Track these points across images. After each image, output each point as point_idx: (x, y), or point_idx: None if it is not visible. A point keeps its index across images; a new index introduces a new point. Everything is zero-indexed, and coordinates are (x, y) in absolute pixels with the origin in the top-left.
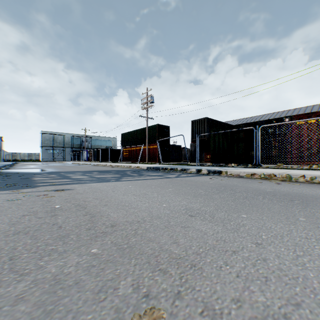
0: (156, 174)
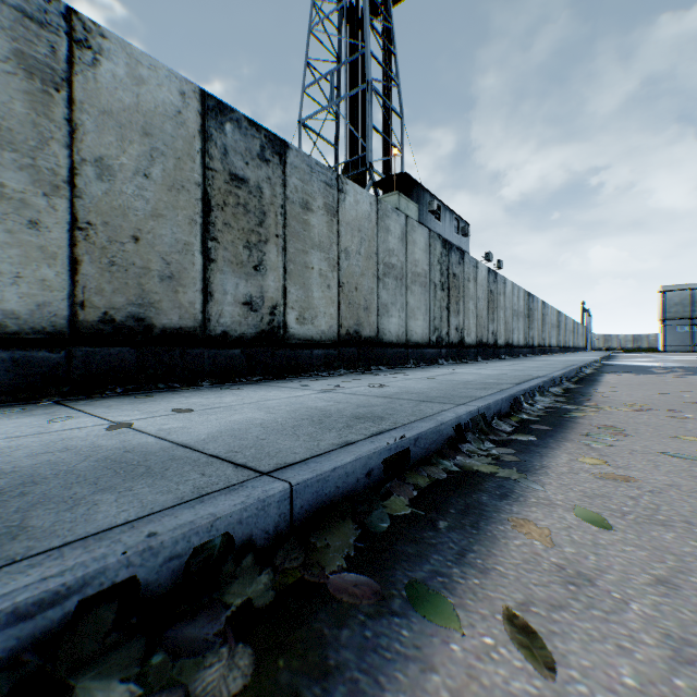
0: None
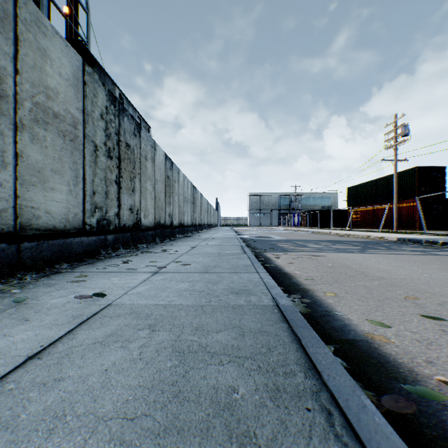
0: (414, 249)
